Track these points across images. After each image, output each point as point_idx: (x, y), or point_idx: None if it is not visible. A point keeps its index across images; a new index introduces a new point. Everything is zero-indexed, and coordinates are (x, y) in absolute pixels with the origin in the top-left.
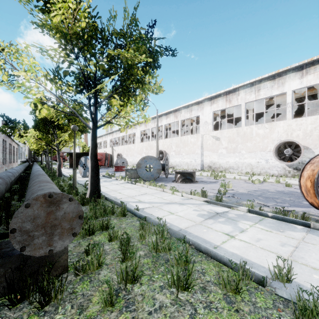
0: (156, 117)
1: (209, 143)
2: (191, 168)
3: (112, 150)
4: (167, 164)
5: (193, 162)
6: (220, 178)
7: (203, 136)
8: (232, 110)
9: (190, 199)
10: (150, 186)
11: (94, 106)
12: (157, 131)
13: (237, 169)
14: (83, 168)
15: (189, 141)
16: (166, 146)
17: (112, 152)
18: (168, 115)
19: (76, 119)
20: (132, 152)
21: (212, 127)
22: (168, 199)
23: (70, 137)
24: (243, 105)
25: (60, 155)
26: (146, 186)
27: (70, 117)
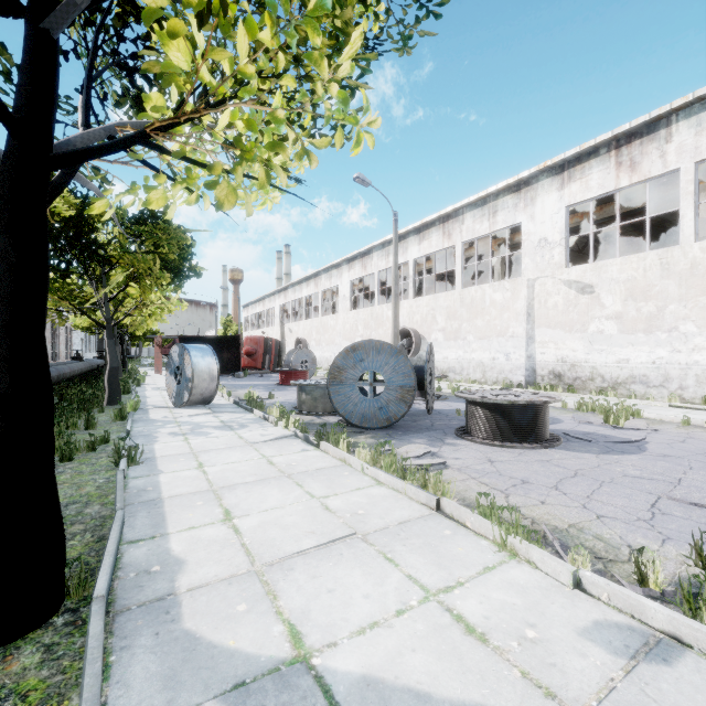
0: (391, 242)
1: (553, 305)
2: (493, 378)
3: (281, 331)
4: (430, 368)
5: (499, 360)
6: (627, 421)
7: (534, 283)
8: (627, 201)
9: (678, 656)
10: (376, 468)
11: (27, 23)
12: (395, 273)
13: (660, 386)
14: (177, 380)
15: (487, 301)
16: (420, 318)
17: (281, 336)
18: (424, 234)
19: (154, 234)
20: (330, 334)
21: (565, 254)
22: (497, 628)
23: (141, 289)
24: (690, 170)
25: (157, 343)
26: (359, 467)
27: (137, 229)
